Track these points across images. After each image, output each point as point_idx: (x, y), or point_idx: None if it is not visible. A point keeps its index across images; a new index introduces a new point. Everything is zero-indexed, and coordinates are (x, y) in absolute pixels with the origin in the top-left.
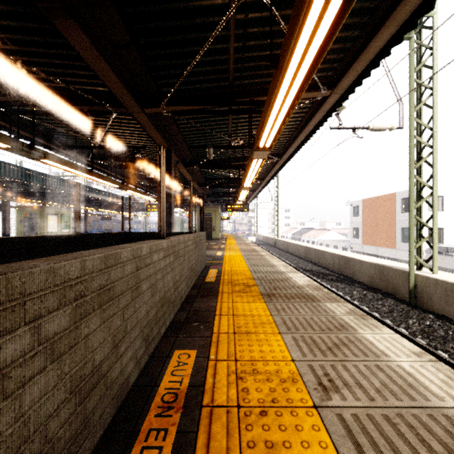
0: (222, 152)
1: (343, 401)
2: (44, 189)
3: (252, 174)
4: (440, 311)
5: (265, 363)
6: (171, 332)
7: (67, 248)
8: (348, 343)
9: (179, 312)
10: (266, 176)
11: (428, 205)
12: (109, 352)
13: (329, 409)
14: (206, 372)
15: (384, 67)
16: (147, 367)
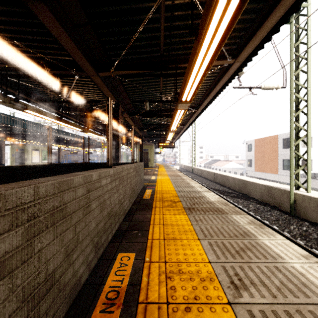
0: (155, 105)
1: (251, 298)
2: (29, 132)
3: (177, 120)
4: (313, 219)
5: (188, 264)
6: (116, 238)
7: (42, 174)
8: (251, 248)
9: (123, 222)
10: (186, 122)
11: (304, 143)
12: (62, 261)
13: (241, 306)
14: (142, 272)
15: (272, 44)
16: (96, 268)
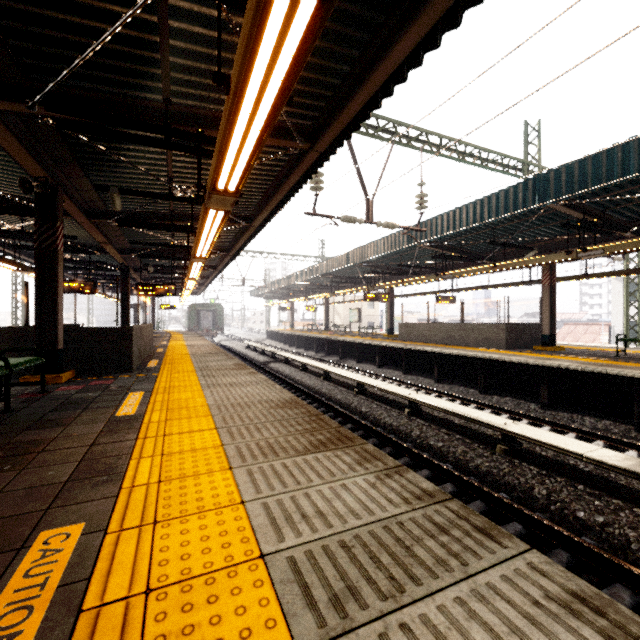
0: None
1: None
2: None
3: None
4: None
5: None
6: None
7: None
8: None
9: None
10: None
11: None
12: None
13: None
14: None
15: None
16: None
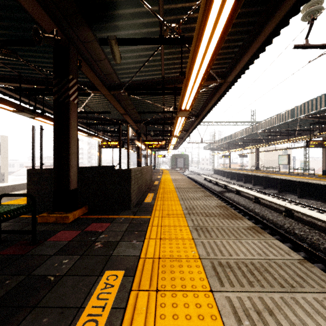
0: None
1: None
2: None
3: None
4: None
5: None
6: None
7: None
8: None
9: None
10: None
11: None
12: None
13: None
14: None
15: None
16: None
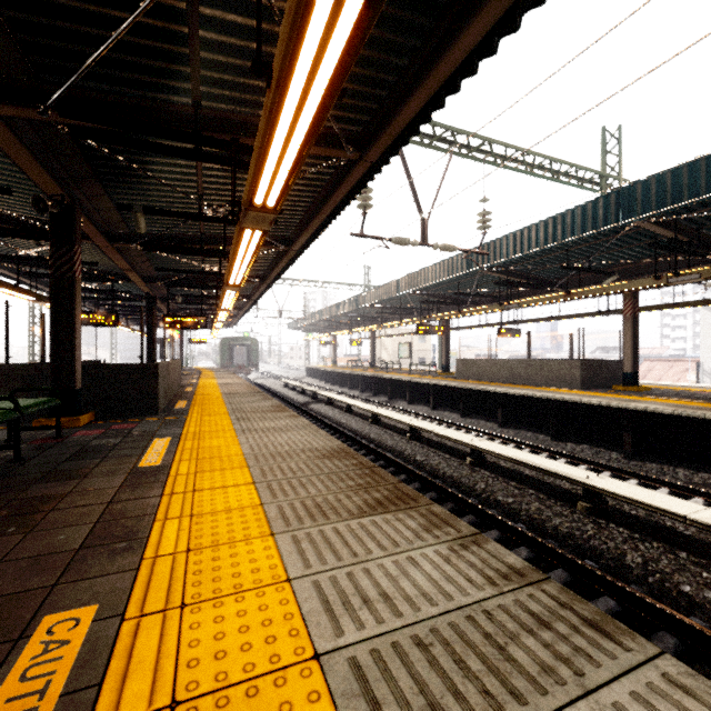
0: None
1: None
2: None
3: None
4: None
5: None
6: None
7: None
8: None
9: None
10: None
11: None
12: None
13: None
14: None
15: None
16: None
